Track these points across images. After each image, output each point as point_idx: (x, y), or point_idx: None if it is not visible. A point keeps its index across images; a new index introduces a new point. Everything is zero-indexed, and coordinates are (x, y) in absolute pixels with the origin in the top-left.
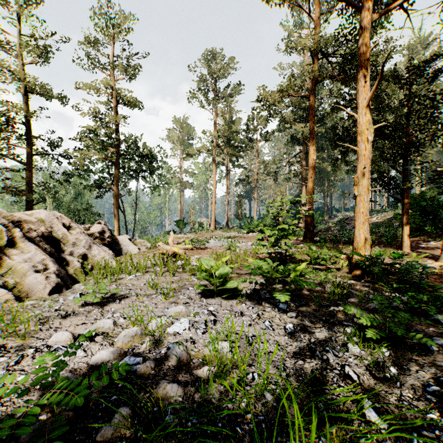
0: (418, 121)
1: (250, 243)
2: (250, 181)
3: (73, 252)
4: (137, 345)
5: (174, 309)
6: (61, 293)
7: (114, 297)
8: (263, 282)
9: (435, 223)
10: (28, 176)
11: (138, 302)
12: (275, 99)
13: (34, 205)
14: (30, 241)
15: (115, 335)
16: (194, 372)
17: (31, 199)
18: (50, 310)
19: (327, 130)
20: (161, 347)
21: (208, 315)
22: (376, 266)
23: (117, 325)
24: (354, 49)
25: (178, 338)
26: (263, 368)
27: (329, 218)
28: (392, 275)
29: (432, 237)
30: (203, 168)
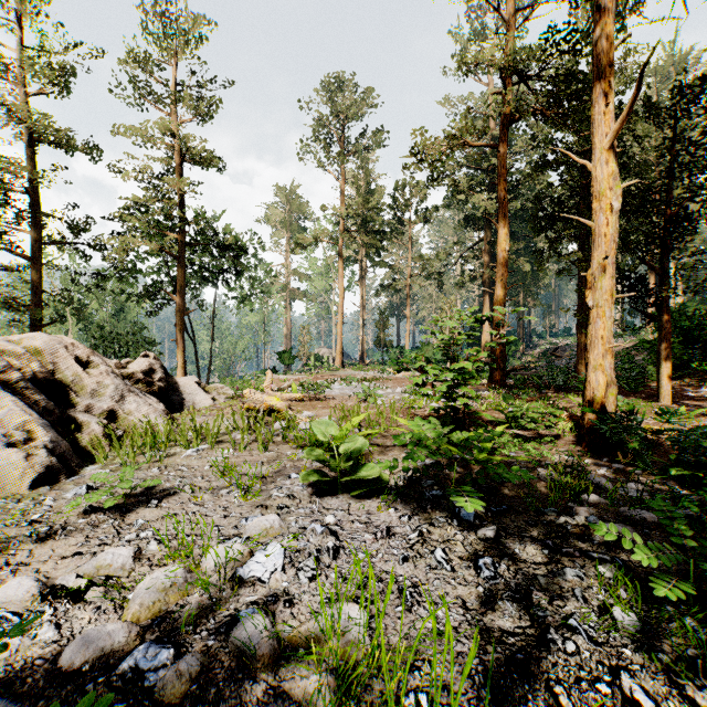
0: (688, 182)
1: (401, 389)
2: (400, 288)
3: (91, 406)
4: (172, 608)
5: (257, 521)
6: (56, 485)
7: (150, 493)
8: (426, 462)
9: (706, 357)
10: (34, 278)
11: (192, 504)
12: (441, 150)
13: (48, 328)
14: (7, 389)
15: (132, 583)
16: (286, 686)
17: (38, 316)
18: (22, 522)
19: (525, 205)
20: (222, 614)
21: (323, 535)
22: (633, 435)
23: (141, 559)
24: (572, 66)
25: (259, 592)
26: (438, 676)
27: (527, 348)
28: (655, 449)
29: (704, 380)
30: (323, 267)
